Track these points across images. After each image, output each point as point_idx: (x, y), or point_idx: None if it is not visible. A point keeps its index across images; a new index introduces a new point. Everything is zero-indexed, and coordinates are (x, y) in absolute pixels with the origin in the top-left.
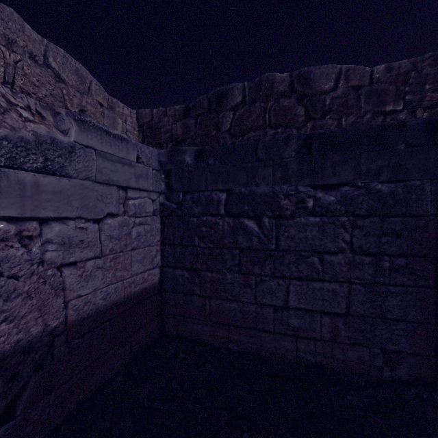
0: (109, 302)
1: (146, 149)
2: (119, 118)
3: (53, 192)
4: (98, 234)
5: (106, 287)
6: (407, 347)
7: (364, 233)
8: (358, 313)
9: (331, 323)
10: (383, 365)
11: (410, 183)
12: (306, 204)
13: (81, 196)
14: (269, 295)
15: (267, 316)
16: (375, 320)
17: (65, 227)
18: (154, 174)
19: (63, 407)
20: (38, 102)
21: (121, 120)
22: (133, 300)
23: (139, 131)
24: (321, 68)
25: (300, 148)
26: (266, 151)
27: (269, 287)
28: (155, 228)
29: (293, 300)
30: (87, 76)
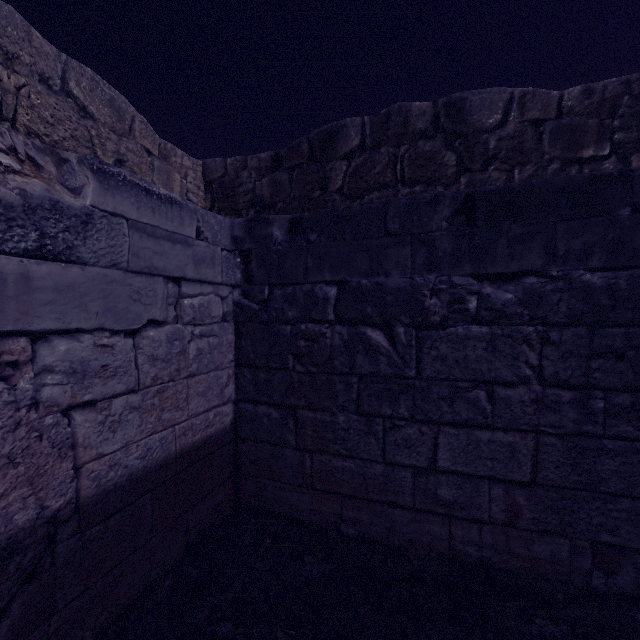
0: (151, 461)
1: (212, 218)
2: (176, 171)
3: (55, 289)
4: (133, 354)
5: (146, 438)
6: (633, 539)
7: (562, 353)
8: (552, 482)
9: (506, 496)
10: (593, 567)
11: (639, 272)
12: (466, 306)
13: (103, 295)
14: (406, 450)
15: (403, 483)
16: (579, 494)
17: (76, 345)
18: (224, 256)
19: (74, 637)
20: (31, 142)
21: (179, 176)
22: (190, 456)
23: (206, 191)
24: (481, 92)
25: (455, 216)
26: (401, 220)
27: (405, 436)
28: (225, 341)
29: (444, 458)
30: (128, 110)
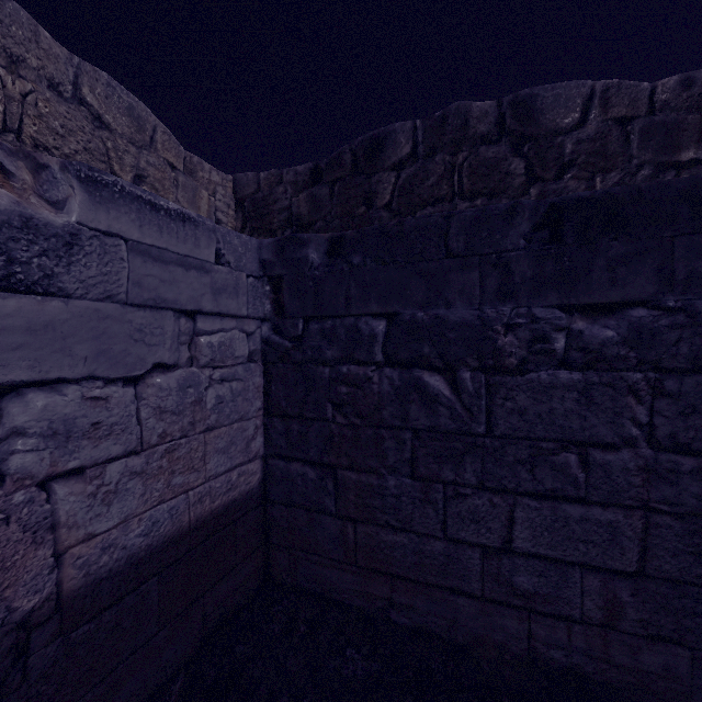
0: (158, 537)
1: (235, 238)
2: (203, 188)
3: (29, 329)
4: (135, 406)
5: (151, 510)
6: None
7: (681, 408)
8: (666, 574)
9: (604, 589)
10: None
11: None
12: (552, 345)
13: (94, 334)
14: (473, 525)
15: (469, 565)
16: None
17: (58, 399)
18: (250, 284)
19: None
20: None
21: (207, 193)
22: (207, 527)
23: (237, 209)
24: (555, 87)
25: (535, 231)
26: (466, 238)
27: (472, 507)
28: (252, 385)
29: (522, 536)
30: (149, 119)
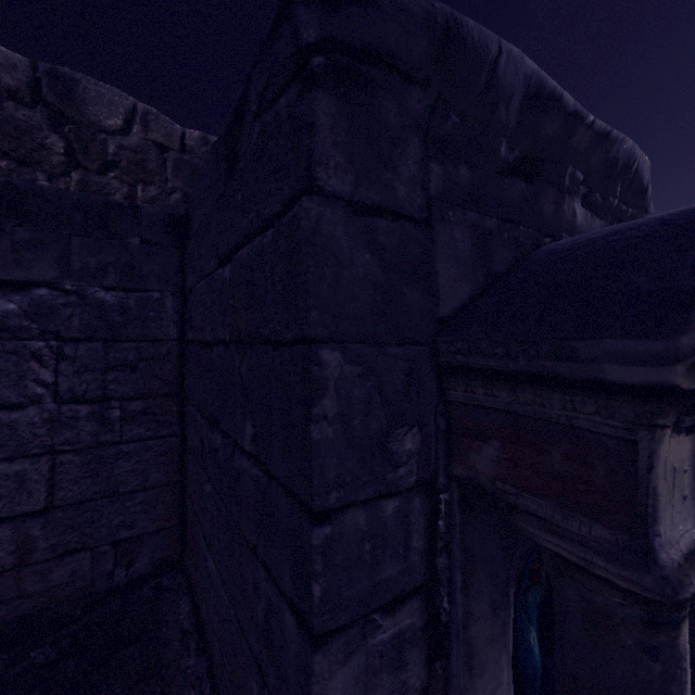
0: None
1: None
2: None
3: None
4: None
5: None
6: (150, 525)
7: (79, 368)
8: (73, 500)
9: (19, 534)
10: (116, 566)
11: (148, 295)
12: None
13: None
14: None
15: None
16: (102, 502)
17: None
18: None
19: None
20: None
21: None
22: None
23: None
24: (99, 85)
25: None
26: None
27: None
28: None
29: None
30: None
